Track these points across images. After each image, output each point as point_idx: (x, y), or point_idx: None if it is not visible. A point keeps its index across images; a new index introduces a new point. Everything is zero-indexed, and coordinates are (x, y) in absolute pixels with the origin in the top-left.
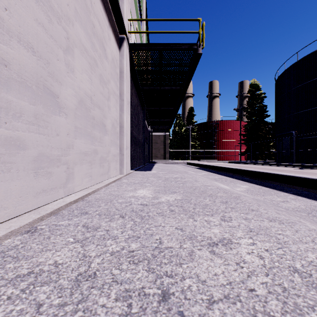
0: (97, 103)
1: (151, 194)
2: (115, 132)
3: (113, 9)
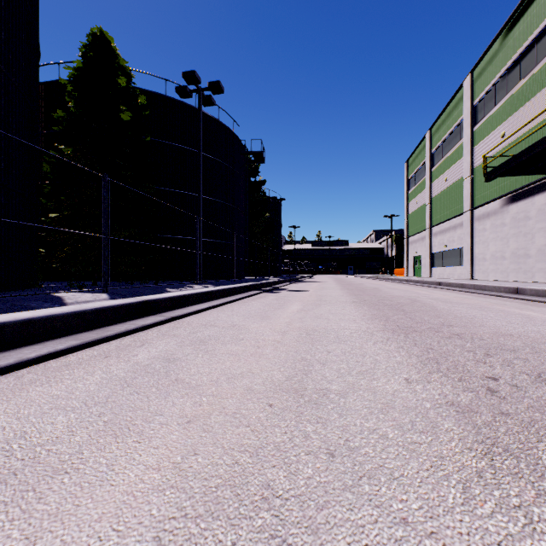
0: (521, 248)
1: (486, 282)
2: (542, 254)
3: (534, 184)
